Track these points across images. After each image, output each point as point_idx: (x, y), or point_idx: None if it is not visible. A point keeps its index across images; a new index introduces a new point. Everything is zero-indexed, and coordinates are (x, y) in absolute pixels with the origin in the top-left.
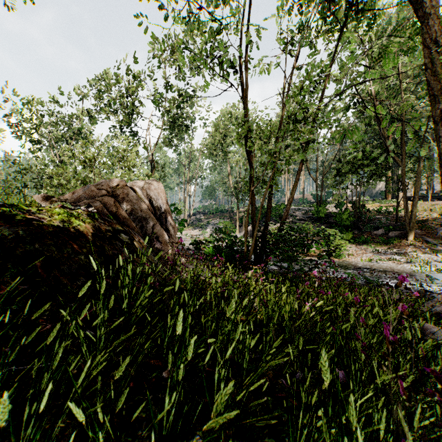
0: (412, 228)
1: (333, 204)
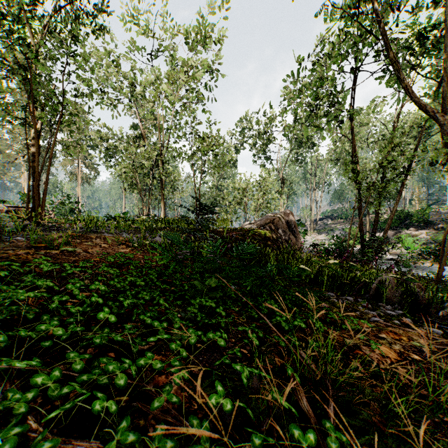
0: None
1: None
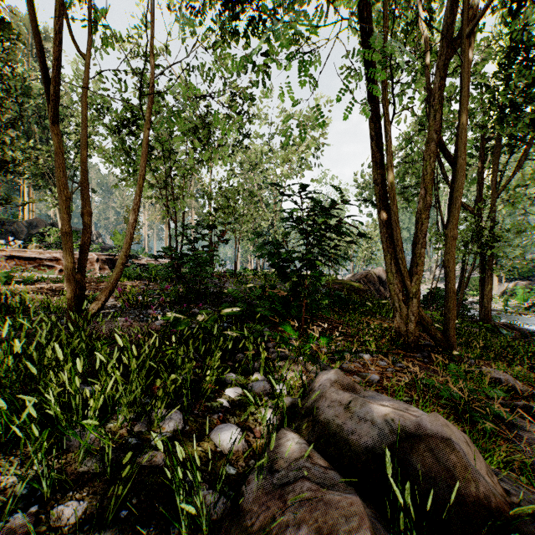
0: None
1: None
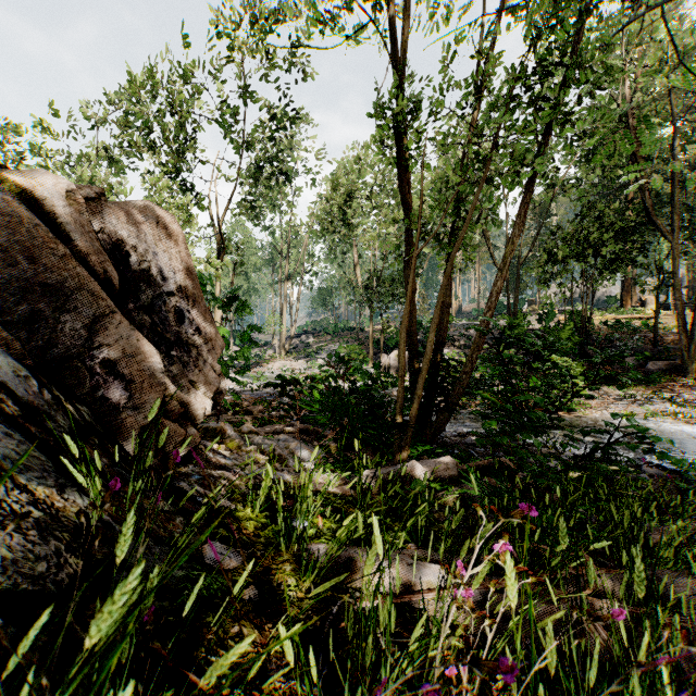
0: (694, 354)
1: (533, 317)
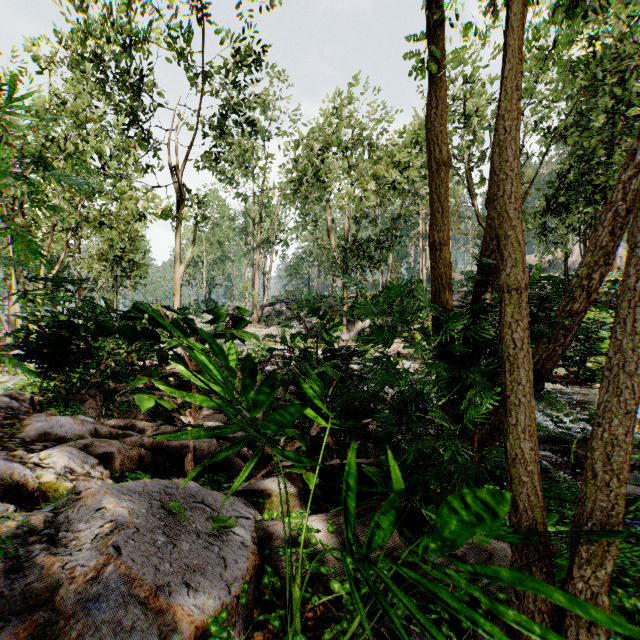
0: None
1: None
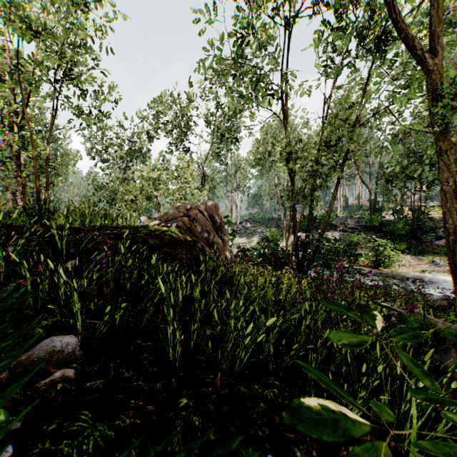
0: None
1: (391, 211)
